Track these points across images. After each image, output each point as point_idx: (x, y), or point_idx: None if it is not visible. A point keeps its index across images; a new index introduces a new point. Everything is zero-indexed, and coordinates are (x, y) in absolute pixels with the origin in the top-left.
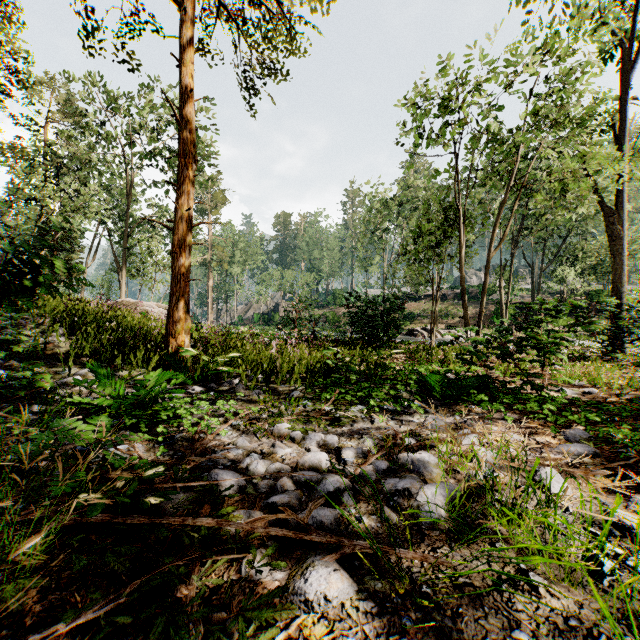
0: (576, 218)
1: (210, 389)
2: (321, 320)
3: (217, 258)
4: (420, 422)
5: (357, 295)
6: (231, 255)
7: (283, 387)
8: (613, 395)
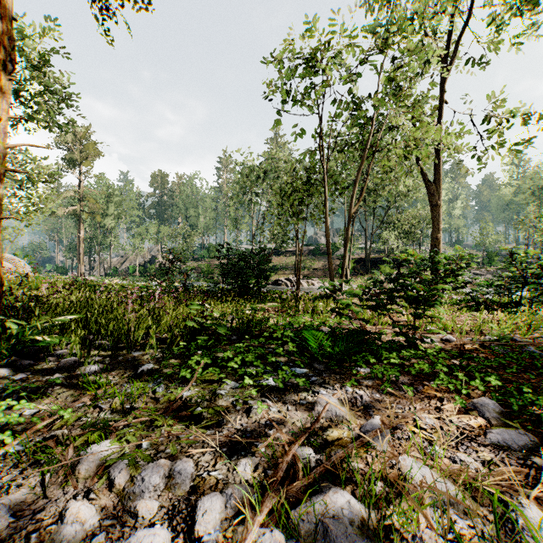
0: (396, 194)
1: (21, 368)
2: (196, 271)
3: (89, 210)
4: (309, 403)
5: (229, 247)
6: (105, 207)
7: (135, 356)
8: (474, 343)
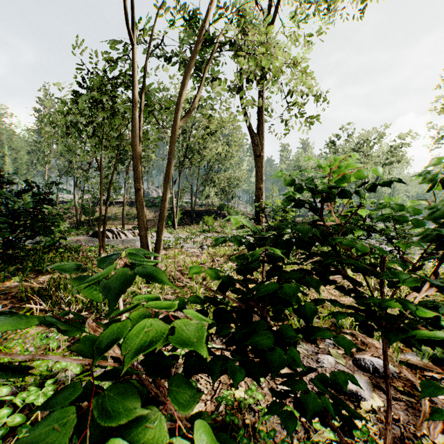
0: (215, 157)
1: None
2: None
3: None
4: None
5: None
6: None
7: None
8: None
